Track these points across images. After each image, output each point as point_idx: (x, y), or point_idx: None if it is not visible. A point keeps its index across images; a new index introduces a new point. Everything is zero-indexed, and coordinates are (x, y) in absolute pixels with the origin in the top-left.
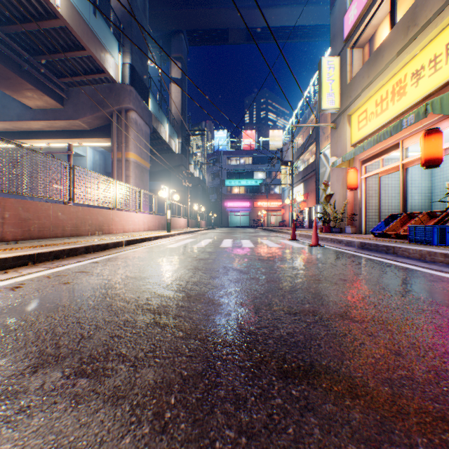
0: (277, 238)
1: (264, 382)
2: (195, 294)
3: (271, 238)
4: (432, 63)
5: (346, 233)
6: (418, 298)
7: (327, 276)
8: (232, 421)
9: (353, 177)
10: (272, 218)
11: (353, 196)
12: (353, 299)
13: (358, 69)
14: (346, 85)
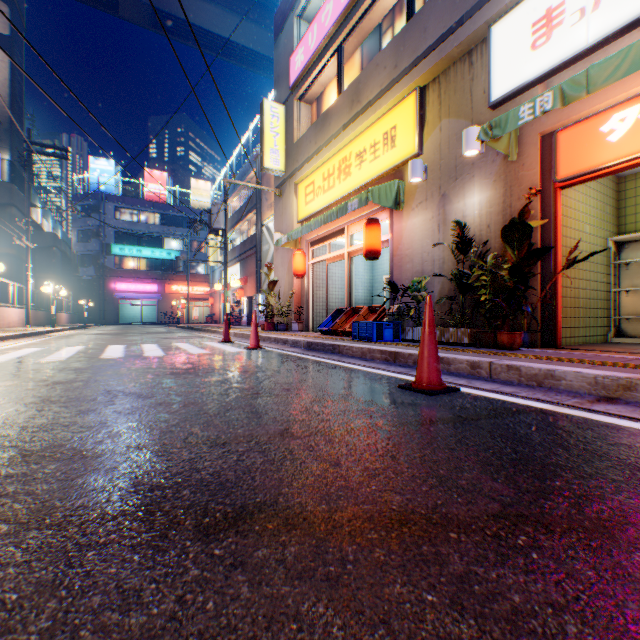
0: (203, 341)
1: (174, 554)
2: (43, 447)
3: (195, 340)
4: (373, 149)
5: (293, 331)
6: (359, 399)
7: (269, 387)
8: (115, 636)
9: (300, 262)
10: (196, 311)
11: (301, 284)
12: (297, 412)
13: (307, 129)
14: (294, 146)
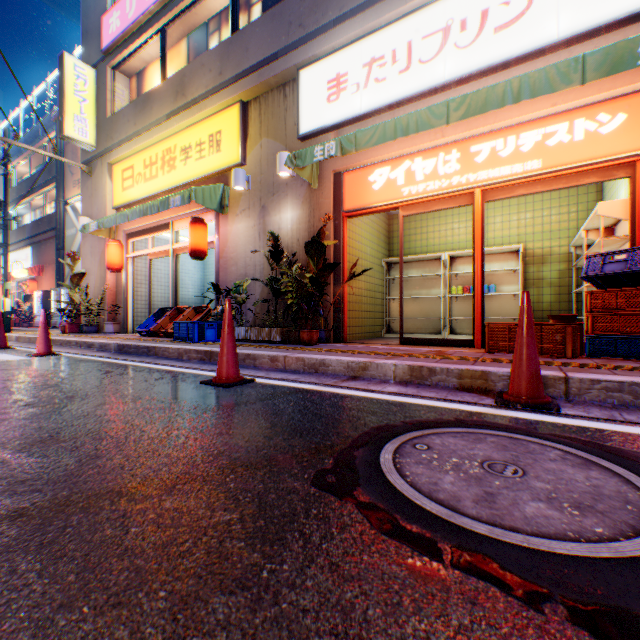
0: None
1: None
2: None
3: None
4: (200, 148)
5: (107, 332)
6: (154, 398)
7: (48, 397)
8: None
9: (117, 254)
10: None
11: (118, 280)
12: (73, 418)
13: (126, 105)
14: (108, 119)
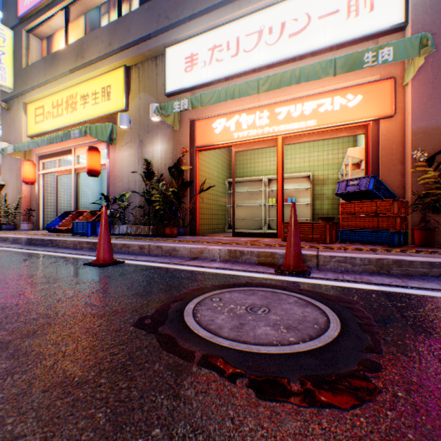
0: None
1: None
2: None
3: None
4: (95, 96)
5: (22, 230)
6: (44, 276)
7: None
8: None
9: (31, 171)
10: None
11: (32, 190)
12: None
13: (38, 60)
14: (24, 70)
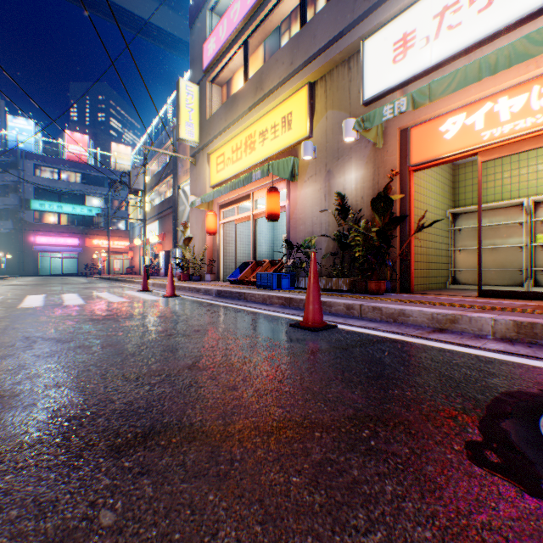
0: (123, 290)
1: (89, 470)
2: None
3: (115, 289)
4: (274, 130)
5: (206, 281)
6: (257, 337)
7: (182, 329)
8: (32, 538)
9: (213, 221)
10: (117, 263)
11: (213, 241)
12: (204, 349)
13: (218, 108)
14: (207, 121)
